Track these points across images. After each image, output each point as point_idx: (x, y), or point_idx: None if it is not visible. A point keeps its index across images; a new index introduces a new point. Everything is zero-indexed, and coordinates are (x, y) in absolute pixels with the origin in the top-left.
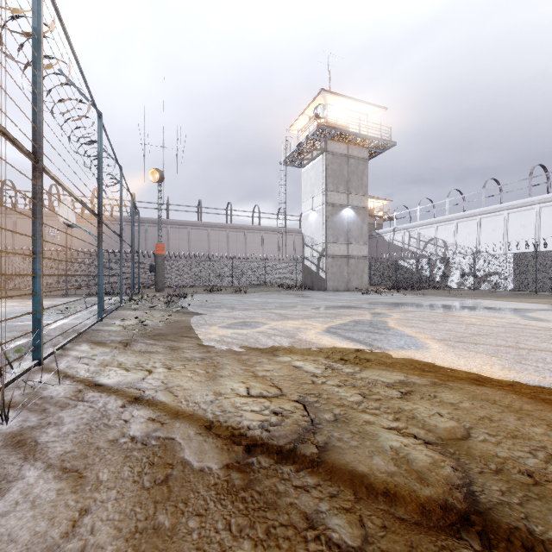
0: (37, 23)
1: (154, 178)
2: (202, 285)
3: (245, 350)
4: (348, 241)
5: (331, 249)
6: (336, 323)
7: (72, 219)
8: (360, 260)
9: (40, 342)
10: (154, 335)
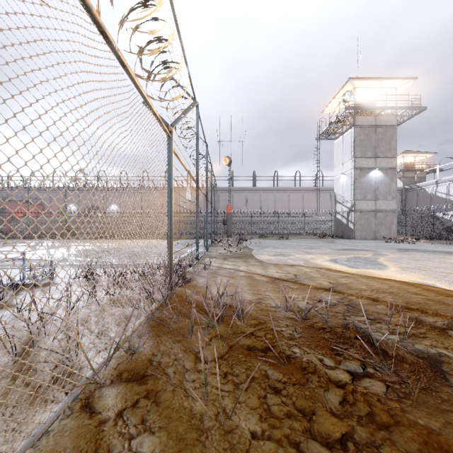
0: (197, 131)
1: (225, 163)
2: (256, 233)
3: (279, 264)
4: (376, 198)
5: (359, 205)
6: (340, 257)
7: (190, 197)
8: (388, 214)
9: (198, 253)
10: (235, 257)
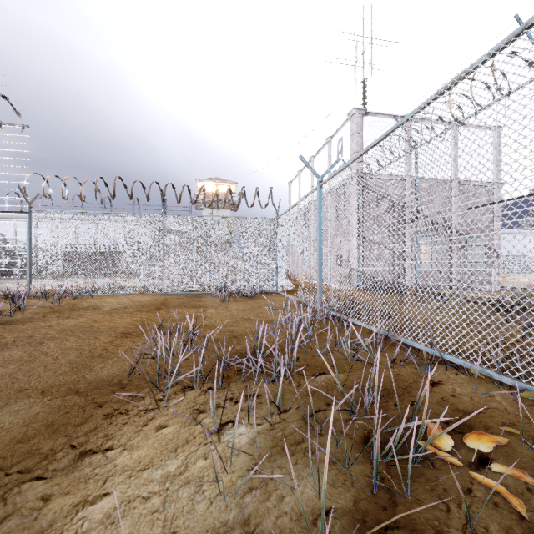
0: None
1: None
2: None
3: None
4: None
5: None
6: None
7: None
8: None
9: None
10: None
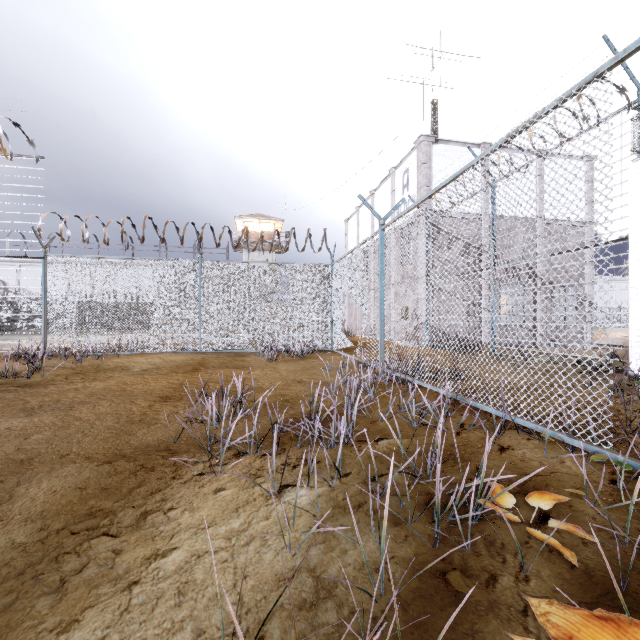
0: None
1: None
2: None
3: None
4: None
5: None
6: None
7: None
8: None
9: None
10: None
